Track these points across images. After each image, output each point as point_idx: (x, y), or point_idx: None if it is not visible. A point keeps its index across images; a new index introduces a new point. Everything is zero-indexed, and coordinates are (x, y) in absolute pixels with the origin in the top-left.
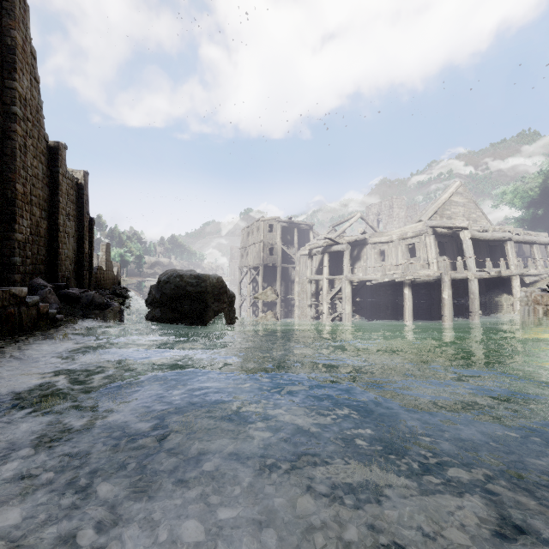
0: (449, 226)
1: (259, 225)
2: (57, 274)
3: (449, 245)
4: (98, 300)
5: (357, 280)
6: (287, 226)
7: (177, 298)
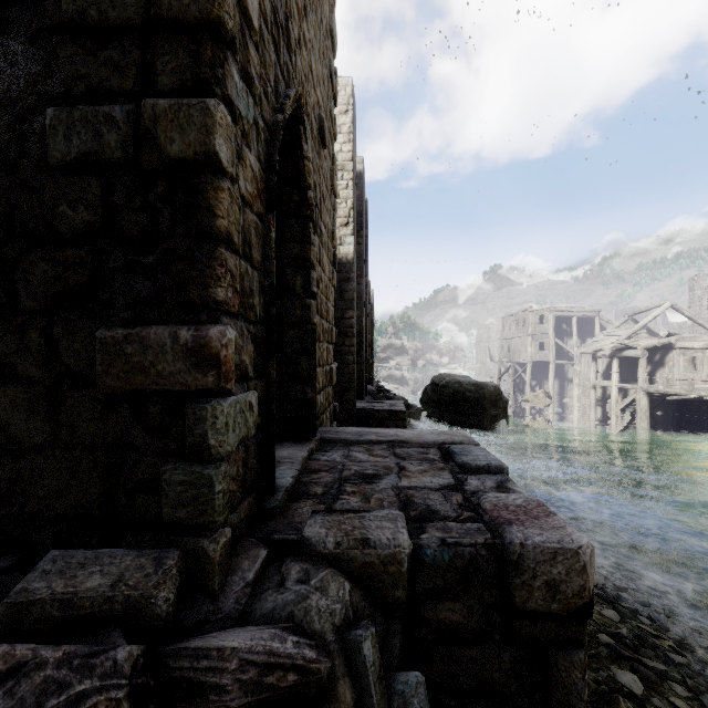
0: None
1: (526, 316)
2: (369, 379)
3: None
4: (405, 402)
5: (655, 392)
6: (563, 316)
7: (454, 400)
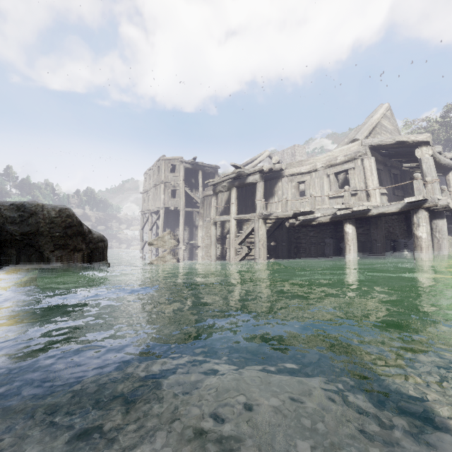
0: (402, 140)
1: (160, 164)
2: None
3: (383, 175)
4: None
5: (274, 217)
6: (191, 168)
7: None
